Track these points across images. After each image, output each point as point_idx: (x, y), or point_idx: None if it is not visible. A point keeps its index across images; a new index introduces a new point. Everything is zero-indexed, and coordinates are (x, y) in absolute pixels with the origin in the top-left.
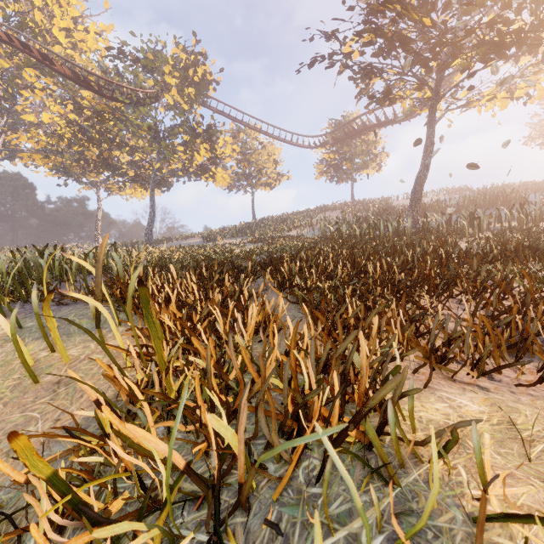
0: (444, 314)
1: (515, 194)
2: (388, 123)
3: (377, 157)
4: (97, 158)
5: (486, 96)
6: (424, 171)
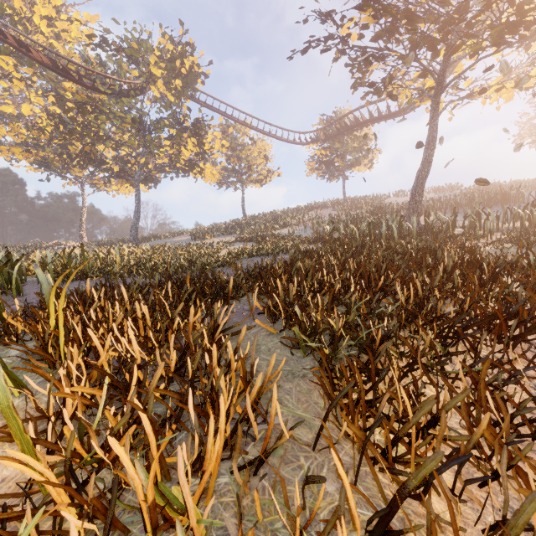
0: (529, 376)
1: (514, 192)
2: (381, 119)
3: (369, 154)
4: (79, 152)
5: (493, 86)
6: (426, 166)
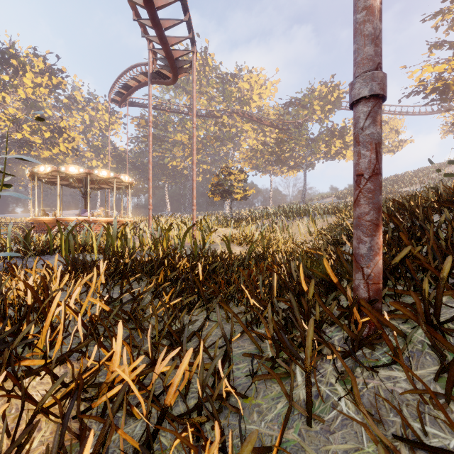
0: None
1: None
2: None
3: None
4: (276, 159)
5: None
6: None
